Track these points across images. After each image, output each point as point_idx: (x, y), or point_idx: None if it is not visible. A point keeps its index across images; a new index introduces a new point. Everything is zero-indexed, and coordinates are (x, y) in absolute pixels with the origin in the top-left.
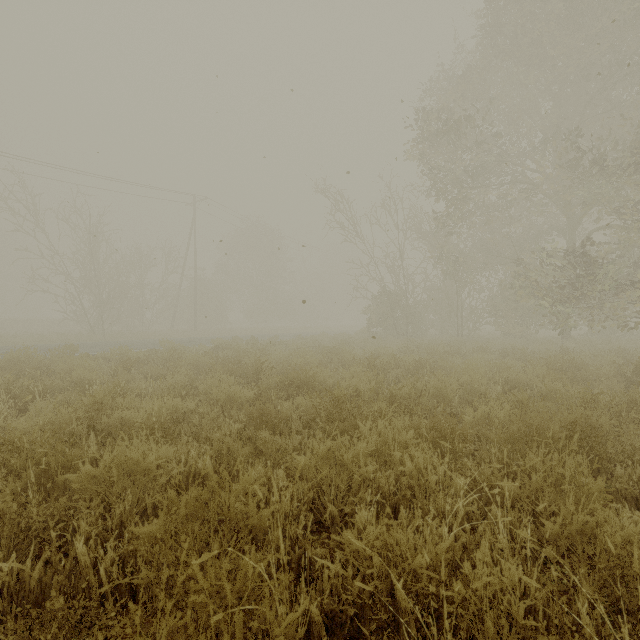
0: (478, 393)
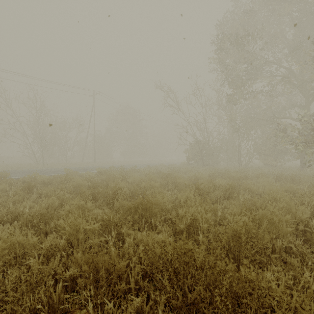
0: (298, 220)
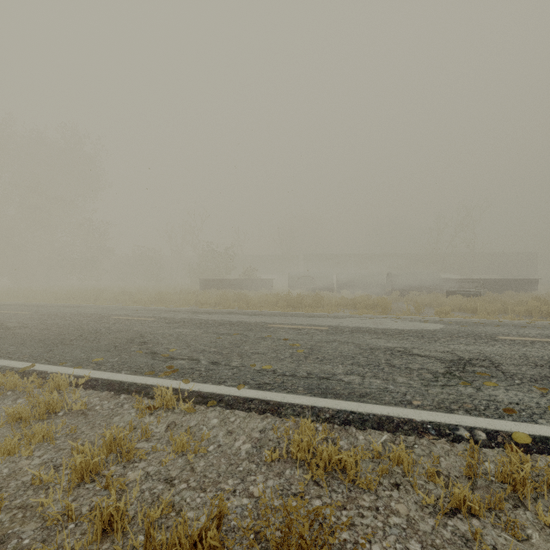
0: None
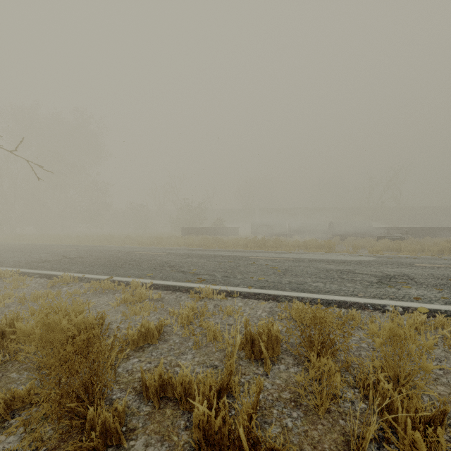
0: None
